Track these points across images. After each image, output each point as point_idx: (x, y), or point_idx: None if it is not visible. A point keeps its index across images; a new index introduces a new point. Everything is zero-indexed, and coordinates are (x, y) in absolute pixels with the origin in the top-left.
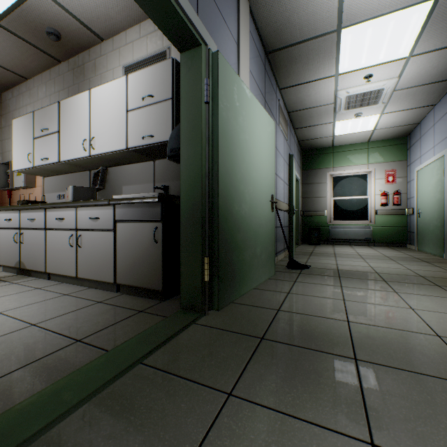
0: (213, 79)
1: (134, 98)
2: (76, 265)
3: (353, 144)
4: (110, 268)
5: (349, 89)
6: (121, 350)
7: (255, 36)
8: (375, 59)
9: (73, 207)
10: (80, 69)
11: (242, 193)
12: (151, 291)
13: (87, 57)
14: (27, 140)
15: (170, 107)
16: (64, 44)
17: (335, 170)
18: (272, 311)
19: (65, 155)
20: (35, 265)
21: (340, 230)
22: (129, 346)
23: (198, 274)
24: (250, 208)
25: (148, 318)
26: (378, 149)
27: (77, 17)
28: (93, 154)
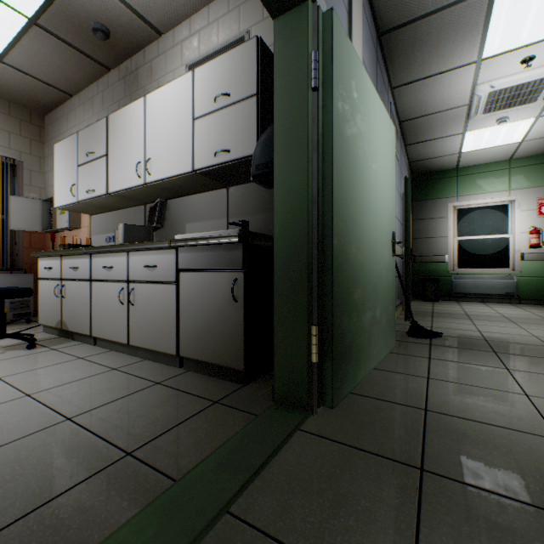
0: (323, 54)
1: (203, 101)
2: (127, 328)
3: (486, 164)
4: (171, 335)
5: (495, 81)
6: (194, 484)
7: (367, 8)
8: (543, 31)
9: (124, 251)
10: (133, 76)
11: (359, 228)
12: (228, 370)
13: (142, 60)
14: (70, 169)
15: (254, 107)
16: (114, 44)
17: (460, 199)
18: (415, 411)
19: (114, 184)
20: (78, 326)
21: (468, 281)
22: (206, 473)
23: (301, 351)
24: (369, 251)
25: (227, 416)
26: (526, 169)
27: (129, 4)
28: (149, 180)
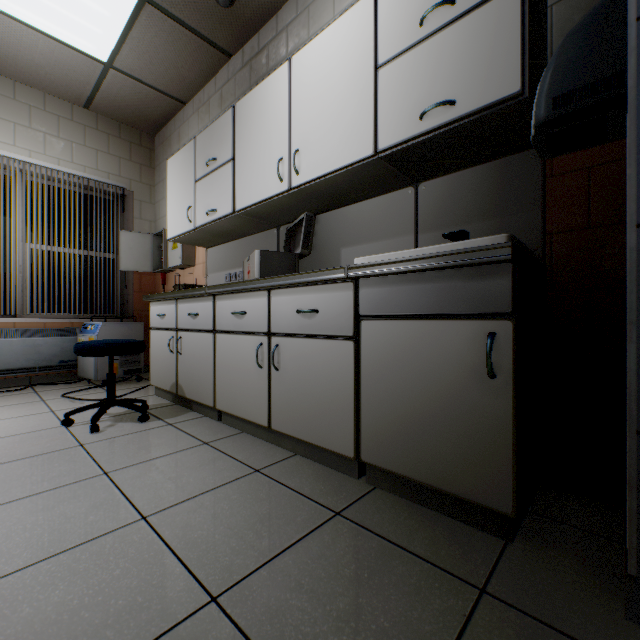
0: None
1: (395, 32)
2: (268, 403)
3: None
4: (345, 423)
5: None
6: None
7: None
8: None
9: (263, 289)
10: (261, 55)
11: None
12: (465, 503)
13: (273, 29)
14: (186, 187)
15: (515, 4)
16: (238, 14)
17: None
18: None
19: (243, 198)
20: (198, 393)
21: None
22: None
23: None
24: None
25: None
26: None
27: None
28: (297, 183)
